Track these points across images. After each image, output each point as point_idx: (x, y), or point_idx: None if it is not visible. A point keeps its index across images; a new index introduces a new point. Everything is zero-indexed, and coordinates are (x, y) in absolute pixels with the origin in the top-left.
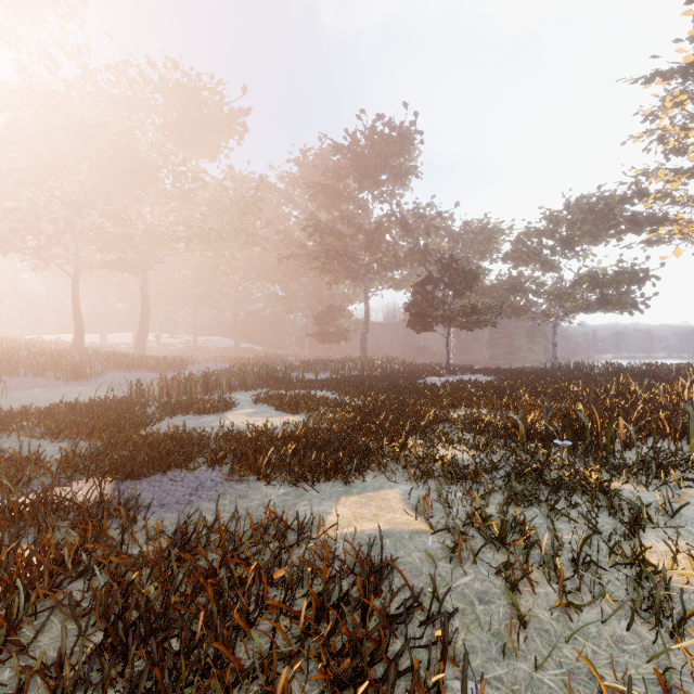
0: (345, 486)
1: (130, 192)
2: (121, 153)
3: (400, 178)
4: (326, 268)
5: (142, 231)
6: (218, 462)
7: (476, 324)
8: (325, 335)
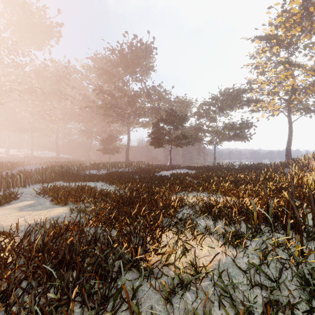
0: None
1: None
2: None
3: (146, 70)
4: (107, 114)
5: None
6: None
7: (184, 144)
8: (107, 150)
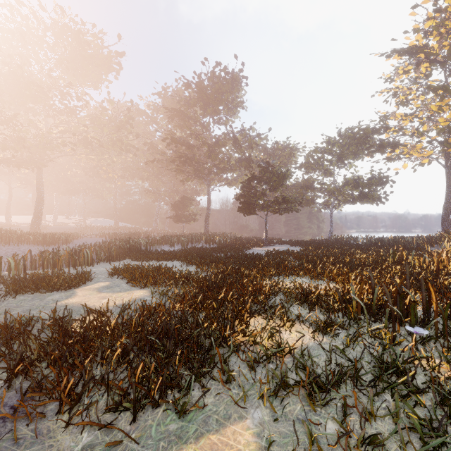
0: (179, 417)
1: (23, 104)
2: (14, 71)
3: (232, 109)
4: (180, 169)
5: (34, 136)
6: (23, 372)
7: (285, 210)
8: (180, 217)
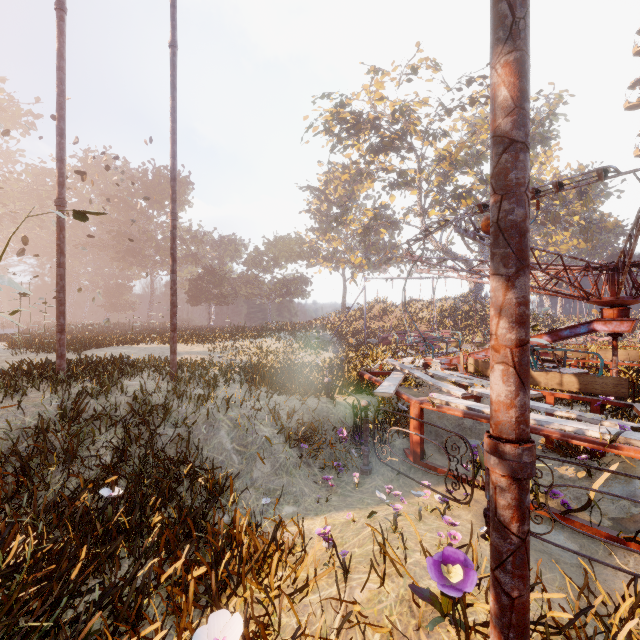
0: None
1: None
2: None
3: (179, 206)
4: (123, 259)
5: None
6: None
7: (224, 303)
8: (116, 306)
